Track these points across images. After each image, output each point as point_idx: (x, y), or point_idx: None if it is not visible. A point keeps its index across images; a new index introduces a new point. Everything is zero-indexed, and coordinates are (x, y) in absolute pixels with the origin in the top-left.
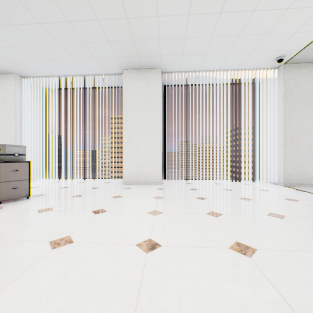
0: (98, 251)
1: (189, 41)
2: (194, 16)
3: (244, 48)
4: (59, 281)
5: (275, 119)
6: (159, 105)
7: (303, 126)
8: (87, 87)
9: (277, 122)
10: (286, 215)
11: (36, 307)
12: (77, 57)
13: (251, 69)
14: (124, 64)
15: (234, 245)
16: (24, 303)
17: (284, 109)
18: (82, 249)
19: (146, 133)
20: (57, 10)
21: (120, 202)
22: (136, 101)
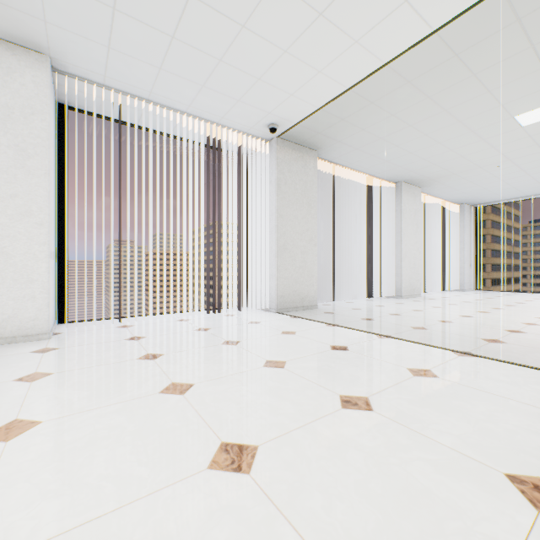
0: None
1: (123, 22)
2: None
3: (228, 89)
4: None
5: (267, 215)
6: (44, 144)
7: (297, 230)
8: None
9: (269, 220)
10: (287, 360)
11: None
12: None
13: (237, 130)
14: None
15: (220, 455)
16: None
17: (277, 202)
18: None
19: (2, 209)
20: None
21: None
22: None
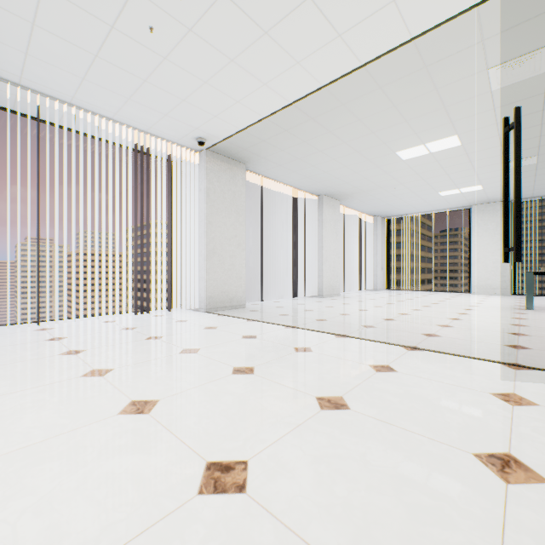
0: None
1: (44, 36)
2: None
3: (155, 104)
4: None
5: (197, 221)
6: None
7: (226, 236)
8: None
9: (199, 226)
10: (202, 347)
11: None
12: None
13: (166, 139)
14: None
15: (129, 407)
16: None
17: (207, 209)
18: None
19: None
20: None
21: None
22: None
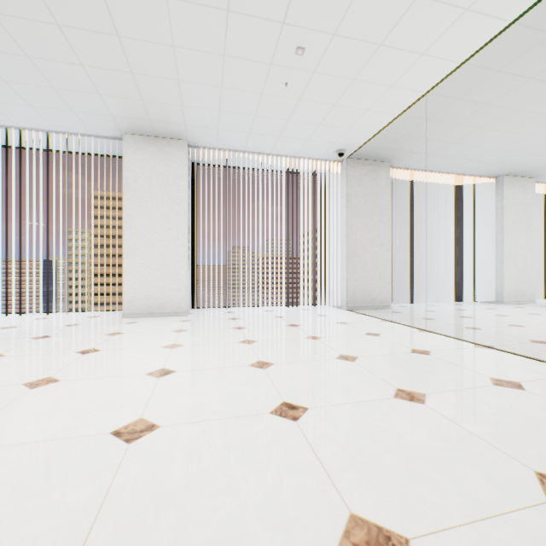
0: (97, 383)
1: (225, 115)
2: (230, 91)
3: (298, 135)
4: (56, 406)
5: (339, 226)
6: (184, 195)
7: (367, 237)
8: (51, 150)
9: (341, 230)
10: (324, 337)
11: (39, 422)
12: (36, 104)
13: (311, 158)
14: (126, 127)
15: (255, 363)
16: (22, 422)
17: (347, 214)
18: (75, 384)
19: (164, 237)
20: (9, 39)
21: (121, 340)
22: (147, 186)
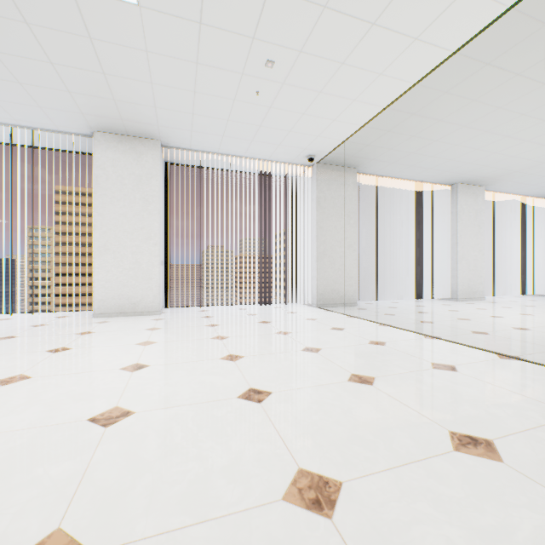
0: (71, 378)
1: (199, 118)
2: (203, 96)
3: (270, 140)
4: (30, 400)
5: (310, 227)
6: (157, 195)
7: (336, 238)
8: (15, 144)
9: (311, 231)
10: (293, 332)
11: (14, 414)
12: None
13: (283, 162)
14: (96, 124)
15: (226, 356)
16: None
17: (317, 216)
18: (48, 380)
19: (137, 237)
20: None
21: (93, 338)
22: (119, 185)
